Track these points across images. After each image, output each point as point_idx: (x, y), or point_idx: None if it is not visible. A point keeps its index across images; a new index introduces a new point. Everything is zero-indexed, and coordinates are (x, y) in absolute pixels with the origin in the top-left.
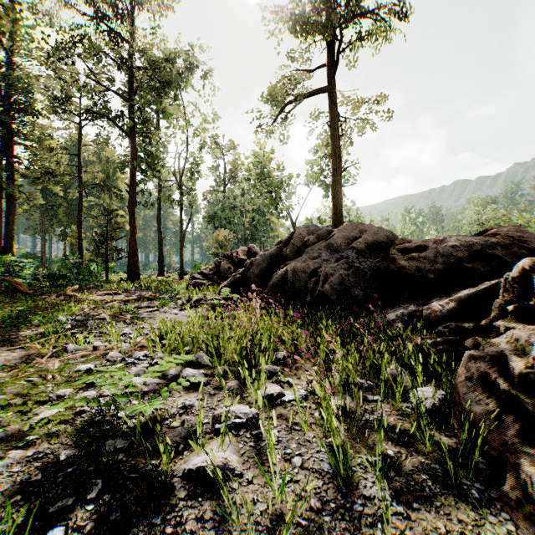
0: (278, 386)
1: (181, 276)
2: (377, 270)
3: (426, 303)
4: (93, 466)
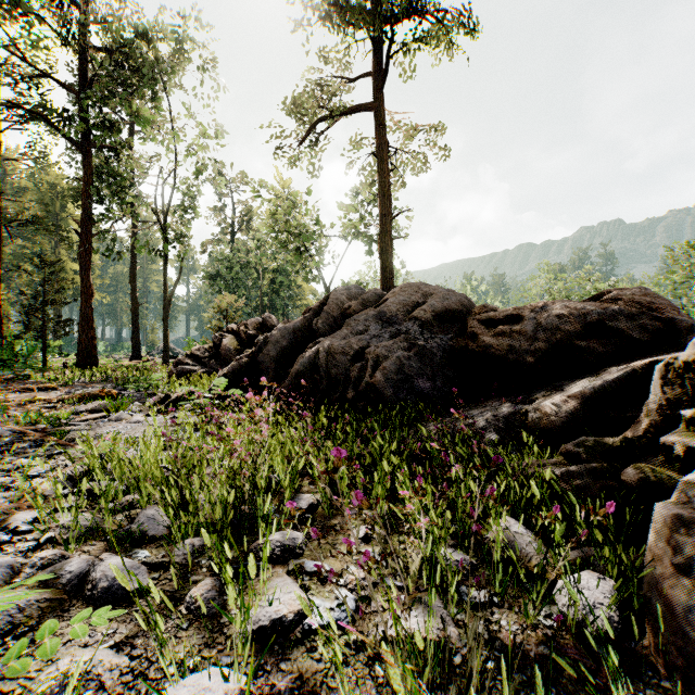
0: (298, 589)
1: (165, 360)
2: (450, 351)
3: (528, 401)
4: None
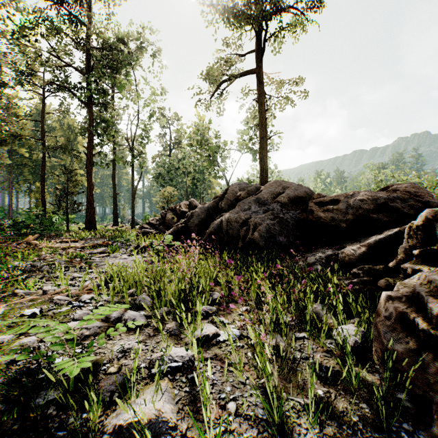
0: (214, 326)
1: (133, 226)
2: (298, 220)
3: (340, 248)
4: (18, 424)
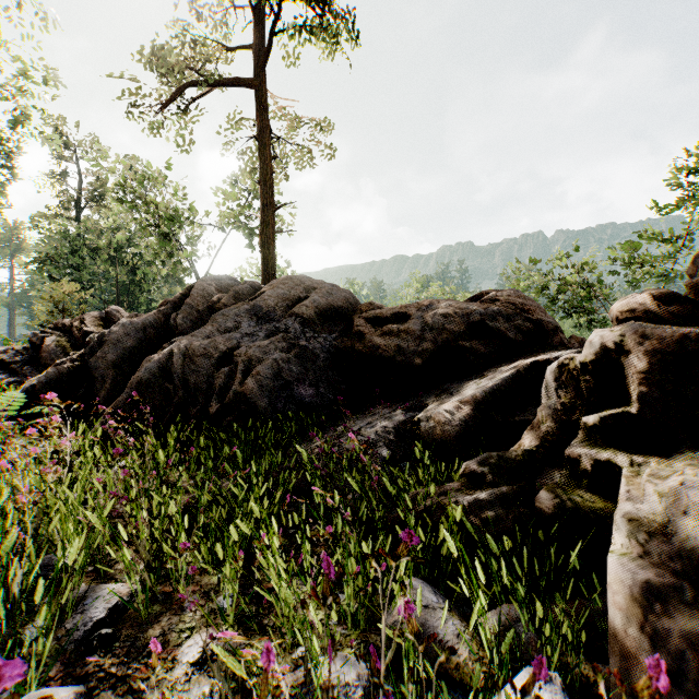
0: None
1: None
2: (335, 352)
3: (418, 407)
4: None
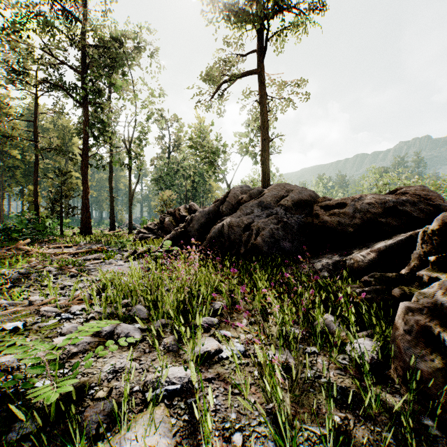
0: (216, 341)
1: (130, 230)
2: (302, 224)
3: (348, 254)
4: None
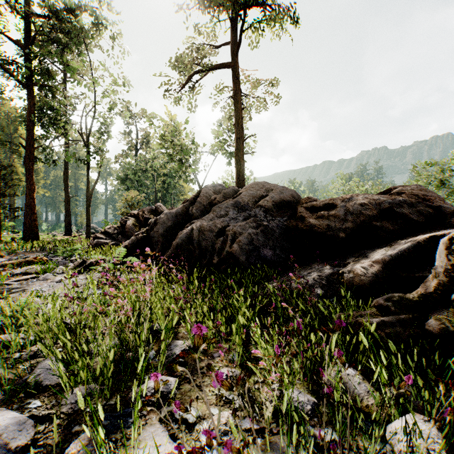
0: (167, 441)
1: (88, 235)
2: (285, 229)
3: (342, 264)
4: None
